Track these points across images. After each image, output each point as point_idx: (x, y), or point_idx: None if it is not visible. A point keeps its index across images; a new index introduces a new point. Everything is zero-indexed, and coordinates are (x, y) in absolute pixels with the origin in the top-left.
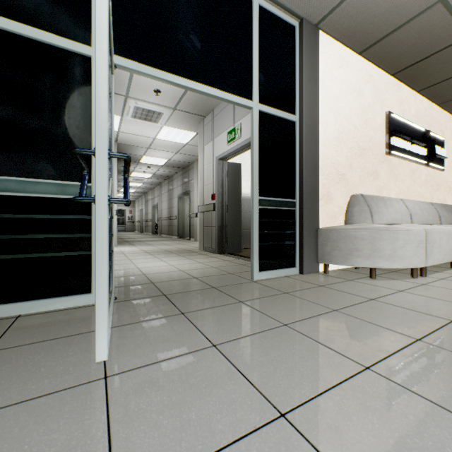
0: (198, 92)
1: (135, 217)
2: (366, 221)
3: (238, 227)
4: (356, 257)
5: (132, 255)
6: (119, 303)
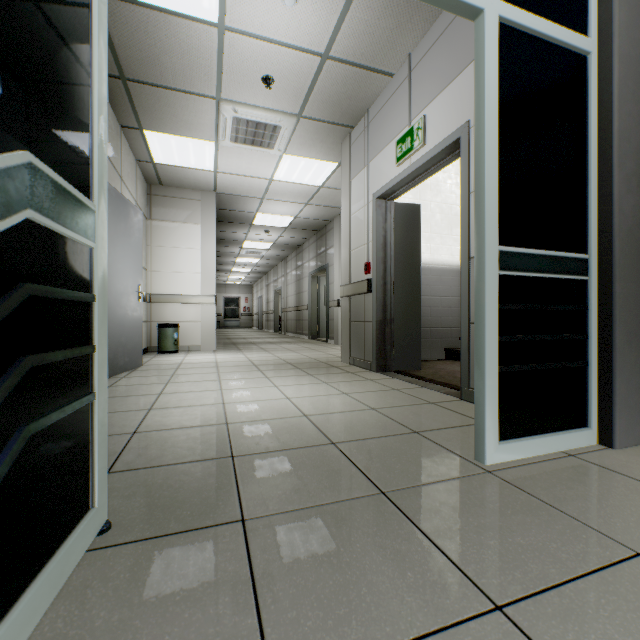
0: None
1: (253, 308)
2: None
3: (414, 322)
4: None
5: (228, 370)
6: (98, 557)
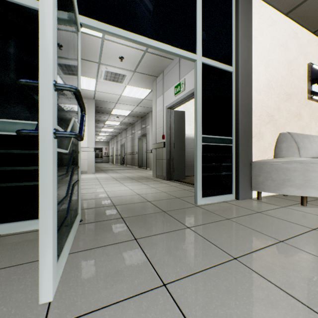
0: (150, 47)
1: (109, 153)
2: (294, 155)
3: (182, 159)
4: (288, 186)
5: (103, 180)
6: (83, 225)
